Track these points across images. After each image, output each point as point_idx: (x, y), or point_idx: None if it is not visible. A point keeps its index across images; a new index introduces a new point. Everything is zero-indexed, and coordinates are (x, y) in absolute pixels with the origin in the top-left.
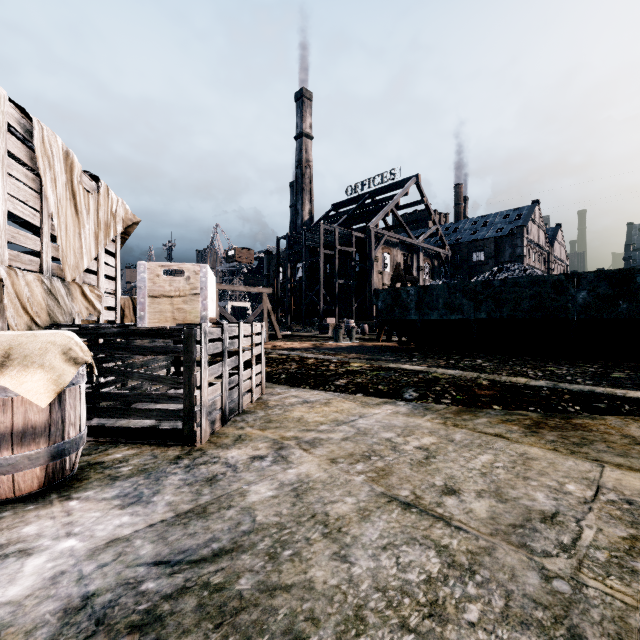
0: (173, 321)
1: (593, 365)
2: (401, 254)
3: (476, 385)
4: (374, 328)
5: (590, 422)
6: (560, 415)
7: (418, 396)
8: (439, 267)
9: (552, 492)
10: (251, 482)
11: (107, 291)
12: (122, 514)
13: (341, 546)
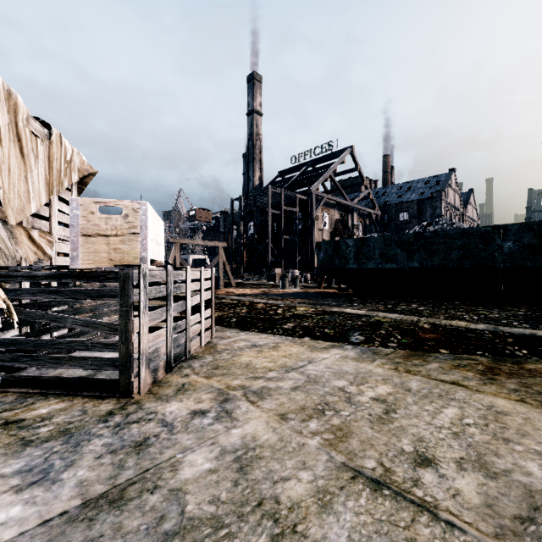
0: (109, 262)
1: (520, 309)
2: (338, 214)
3: (419, 328)
4: (315, 277)
5: None
6: (510, 359)
7: (364, 340)
8: (370, 225)
9: None
10: (187, 448)
11: (61, 238)
12: (14, 502)
13: None
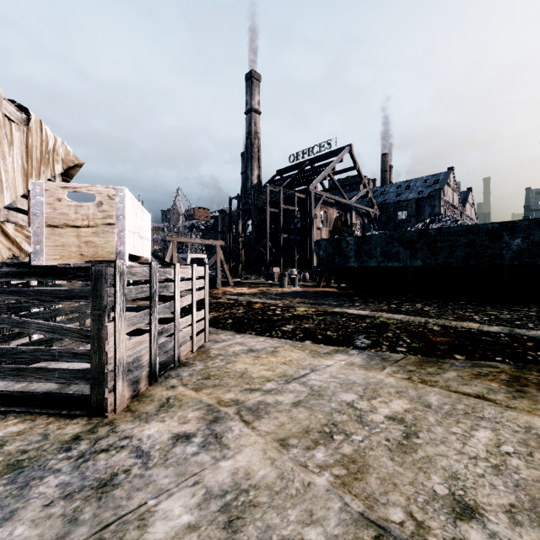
0: (80, 258)
1: (530, 309)
2: (336, 213)
3: (428, 331)
4: (314, 276)
5: None
6: (534, 367)
7: (371, 343)
8: (369, 224)
9: None
10: (162, 490)
11: None
12: None
13: None
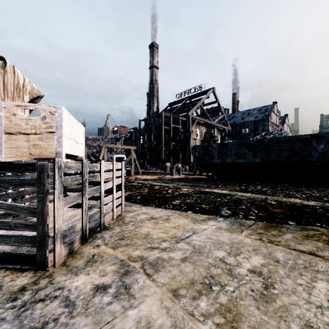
0: (29, 156)
1: None
2: (205, 129)
3: (268, 204)
4: (191, 168)
5: None
6: None
7: (231, 213)
8: (225, 136)
9: None
10: None
11: None
12: None
13: None
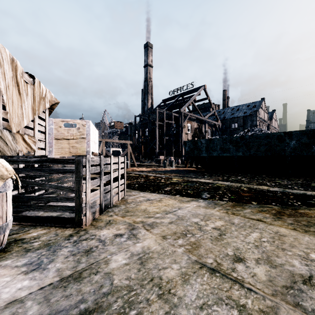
0: (69, 153)
1: (299, 179)
2: (196, 124)
3: (241, 190)
4: (183, 161)
5: (309, 211)
6: (290, 207)
7: (210, 196)
8: (215, 131)
9: (303, 260)
10: (113, 253)
11: (40, 139)
12: (24, 279)
13: (171, 306)
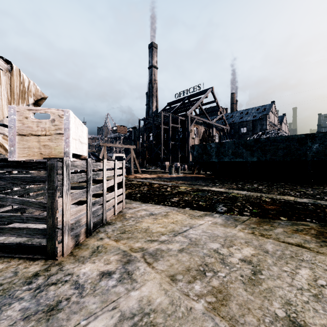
0: (40, 155)
1: (324, 188)
2: (204, 128)
3: (263, 202)
4: (190, 167)
5: None
6: None
7: (227, 210)
8: (223, 135)
9: None
10: (91, 313)
11: None
12: None
13: None
